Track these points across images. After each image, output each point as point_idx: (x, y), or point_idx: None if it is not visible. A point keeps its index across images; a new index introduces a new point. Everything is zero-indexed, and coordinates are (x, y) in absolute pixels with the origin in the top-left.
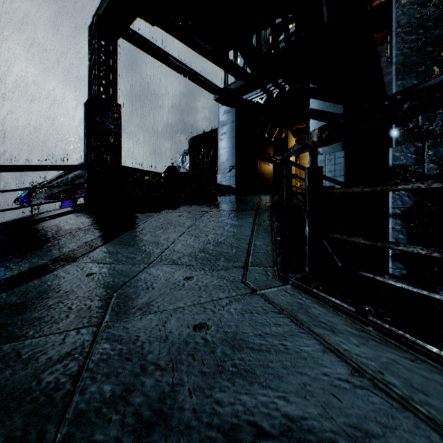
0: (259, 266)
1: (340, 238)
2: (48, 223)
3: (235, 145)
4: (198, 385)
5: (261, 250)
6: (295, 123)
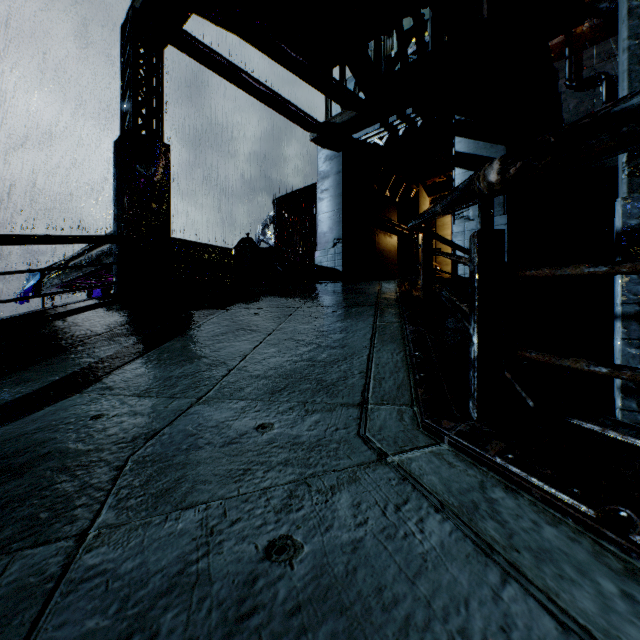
0: (386, 403)
1: (538, 359)
2: (50, 326)
3: (342, 208)
4: None
5: (389, 373)
6: (431, 175)
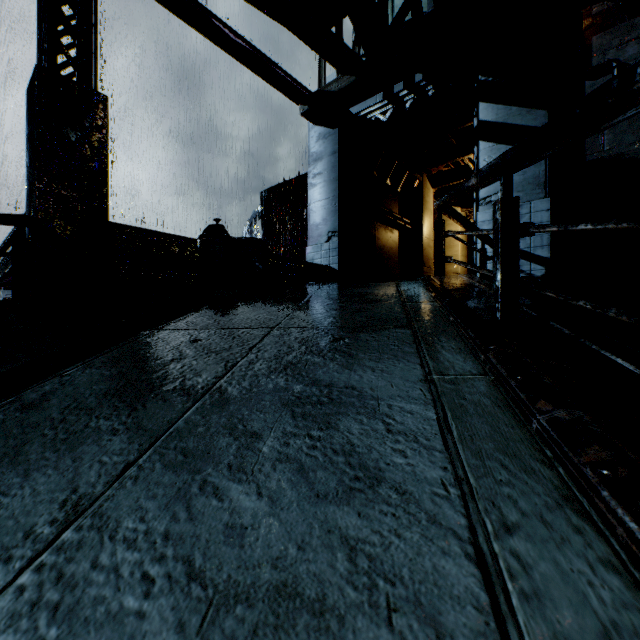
0: None
1: None
2: None
3: (338, 194)
4: None
5: None
6: (438, 162)
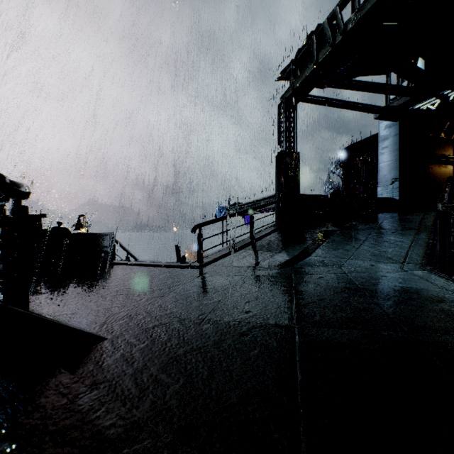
0: (411, 263)
1: None
2: (273, 236)
3: (398, 158)
4: (385, 282)
5: (414, 256)
6: None
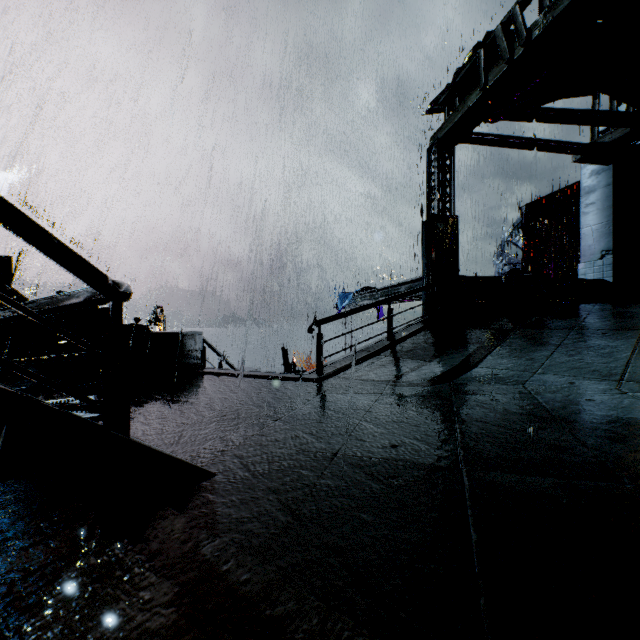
0: (633, 381)
1: None
2: (421, 337)
3: (612, 219)
4: (593, 409)
5: (638, 371)
6: None
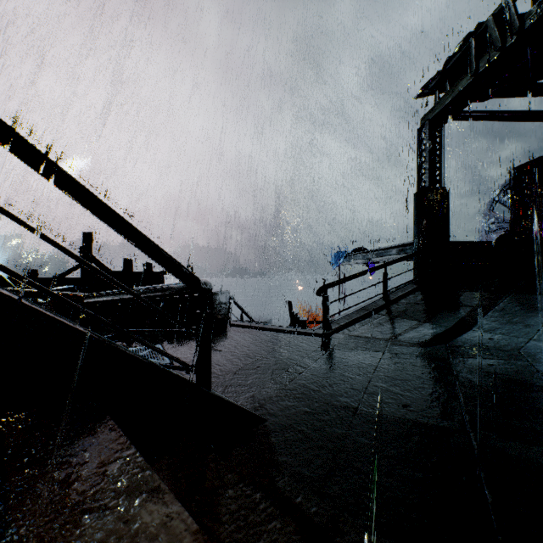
0: None
1: None
2: (414, 297)
3: None
4: None
5: None
6: None
